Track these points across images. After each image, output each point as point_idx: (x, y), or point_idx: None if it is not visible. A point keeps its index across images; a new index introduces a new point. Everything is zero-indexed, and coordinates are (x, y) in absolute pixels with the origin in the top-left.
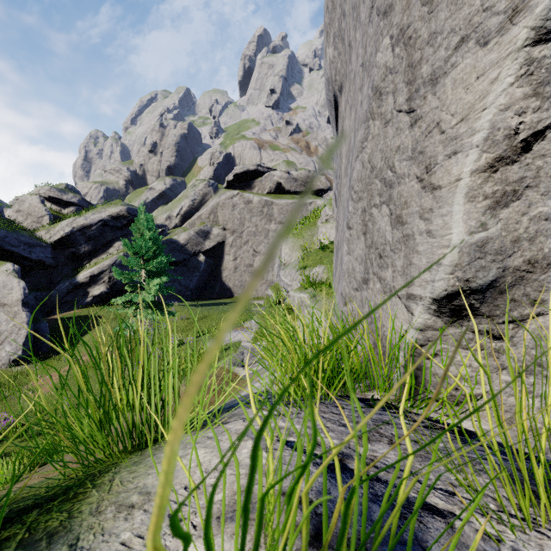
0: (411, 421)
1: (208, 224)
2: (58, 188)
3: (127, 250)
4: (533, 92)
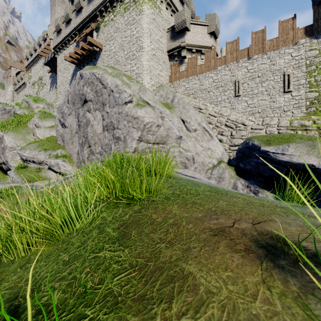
0: None
1: None
2: None
3: None
4: (138, 138)
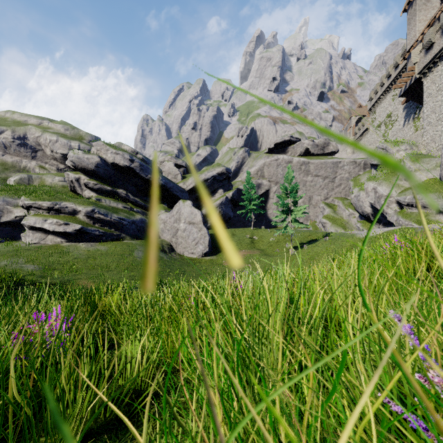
0: None
1: (260, 178)
2: (175, 157)
3: (284, 190)
4: None
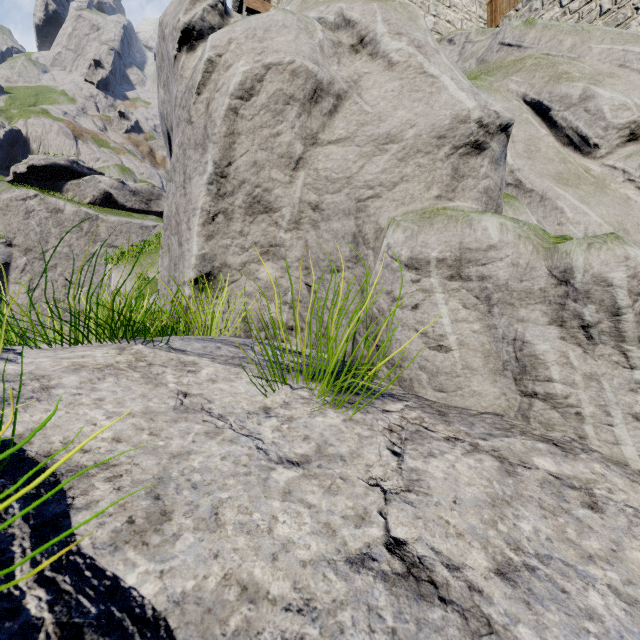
0: None
1: None
2: None
3: None
4: (212, 200)
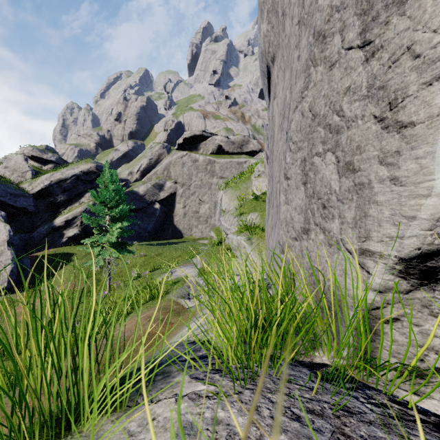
0: (375, 405)
1: (163, 178)
2: (40, 149)
3: (94, 199)
4: None
